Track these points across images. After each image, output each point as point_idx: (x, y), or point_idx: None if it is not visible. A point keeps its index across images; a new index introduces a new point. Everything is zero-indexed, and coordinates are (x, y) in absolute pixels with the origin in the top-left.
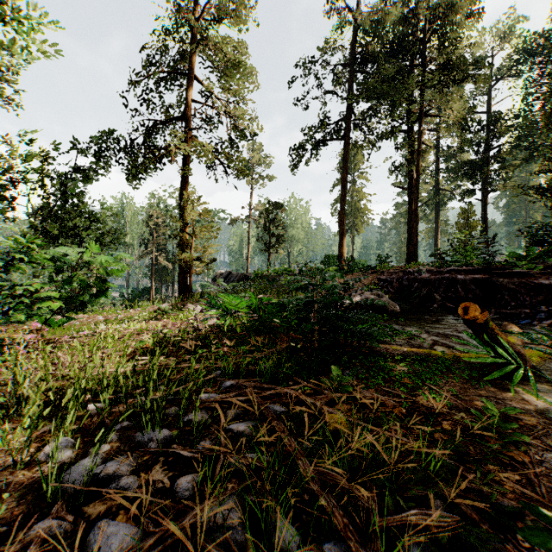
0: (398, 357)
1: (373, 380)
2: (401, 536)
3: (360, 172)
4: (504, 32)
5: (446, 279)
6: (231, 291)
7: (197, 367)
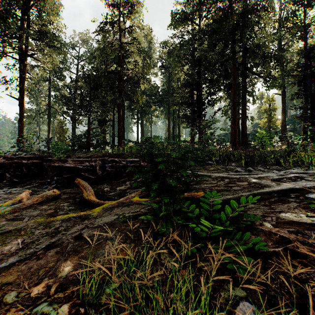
0: None
1: None
2: None
3: None
4: (83, 38)
5: (15, 163)
6: None
7: None
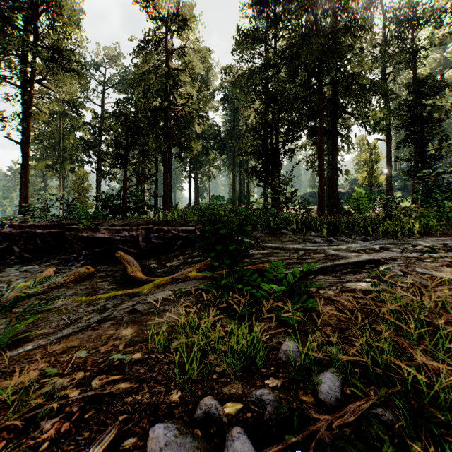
0: None
1: None
2: None
3: None
4: (112, 56)
5: (26, 232)
6: None
7: None
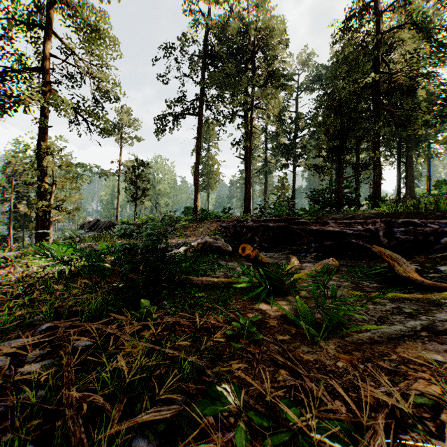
0: (209, 286)
1: (180, 307)
2: (135, 434)
3: (214, 143)
4: (305, 60)
5: (262, 226)
6: (95, 238)
7: (20, 314)
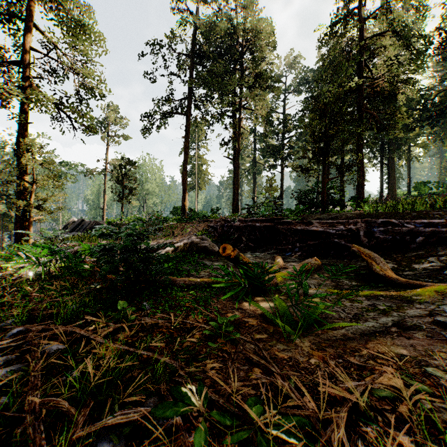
0: (191, 287)
1: (160, 308)
2: (100, 439)
3: (203, 143)
4: (293, 63)
5: (249, 226)
6: (79, 238)
7: None
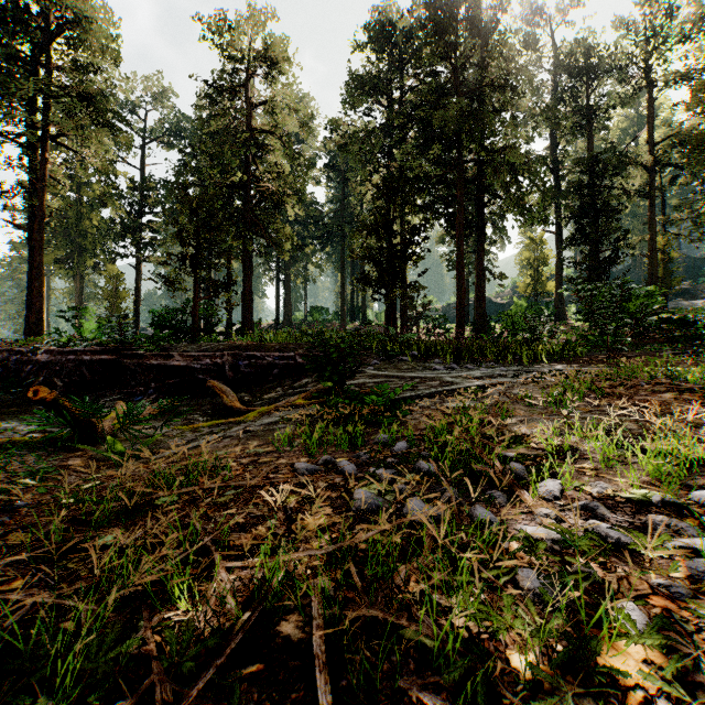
0: None
1: None
2: None
3: None
4: (159, 94)
5: (70, 360)
6: None
7: None
